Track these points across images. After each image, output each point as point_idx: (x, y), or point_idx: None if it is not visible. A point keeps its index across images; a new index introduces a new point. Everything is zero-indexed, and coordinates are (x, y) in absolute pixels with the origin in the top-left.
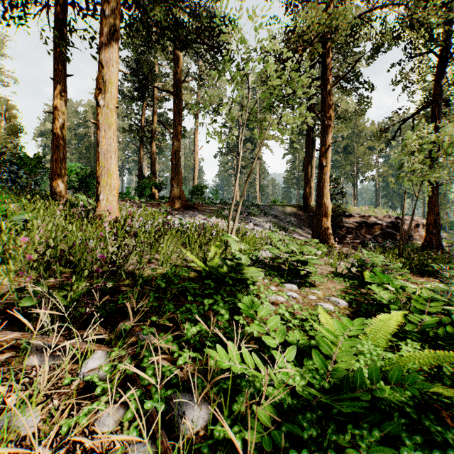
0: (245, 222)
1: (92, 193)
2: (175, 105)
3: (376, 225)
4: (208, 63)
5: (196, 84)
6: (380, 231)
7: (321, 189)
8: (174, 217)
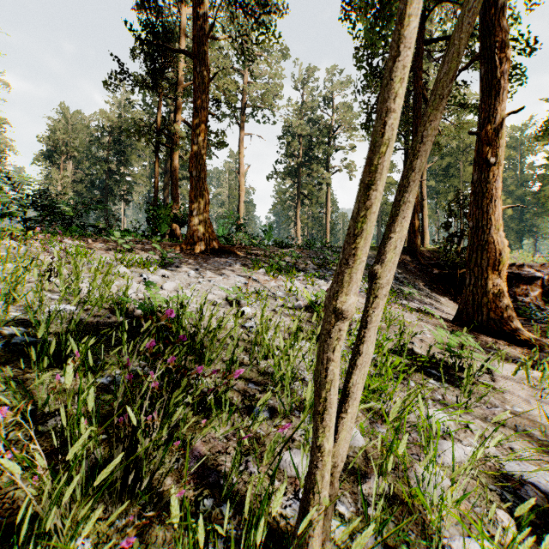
0: (321, 278)
1: (65, 228)
2: (196, 74)
3: (532, 280)
4: (255, 18)
5: (238, 58)
6: (539, 290)
7: (484, 213)
8: (177, 271)
